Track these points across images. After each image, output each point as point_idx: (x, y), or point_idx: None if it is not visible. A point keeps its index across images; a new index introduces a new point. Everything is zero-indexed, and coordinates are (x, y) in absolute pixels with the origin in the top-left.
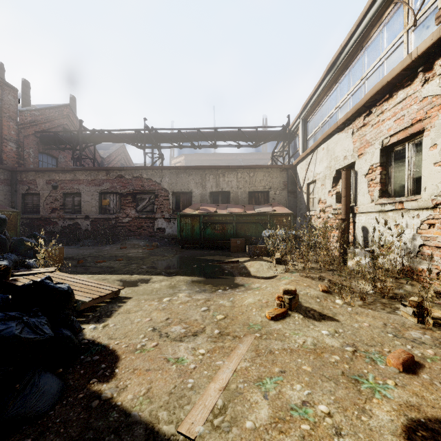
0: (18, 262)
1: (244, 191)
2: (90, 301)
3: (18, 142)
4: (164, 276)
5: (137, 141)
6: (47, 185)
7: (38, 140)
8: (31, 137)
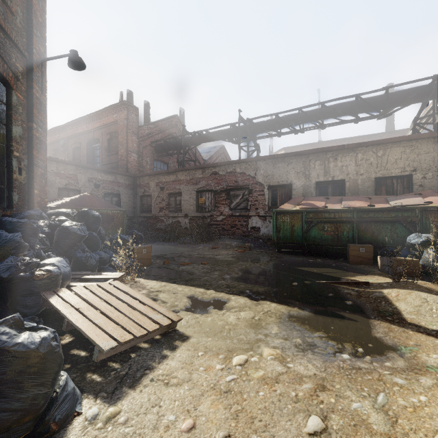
0: (107, 261)
1: (368, 178)
2: (113, 348)
3: (138, 152)
4: (247, 299)
5: (232, 136)
6: (156, 187)
7: (153, 150)
8: (148, 147)
